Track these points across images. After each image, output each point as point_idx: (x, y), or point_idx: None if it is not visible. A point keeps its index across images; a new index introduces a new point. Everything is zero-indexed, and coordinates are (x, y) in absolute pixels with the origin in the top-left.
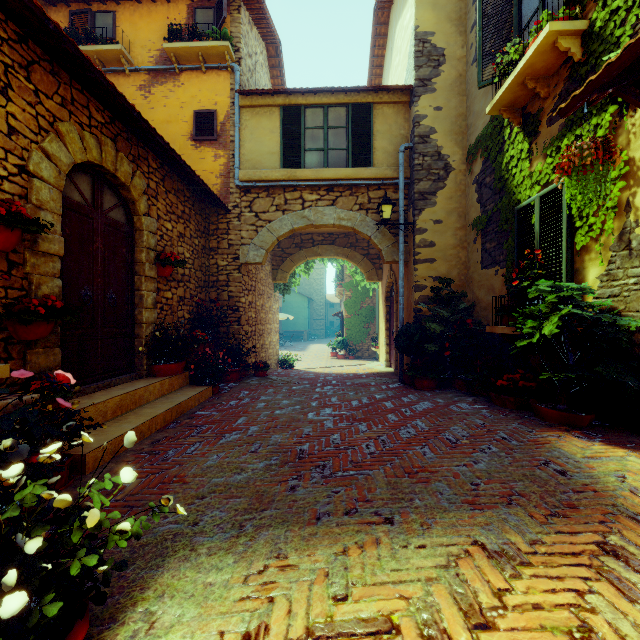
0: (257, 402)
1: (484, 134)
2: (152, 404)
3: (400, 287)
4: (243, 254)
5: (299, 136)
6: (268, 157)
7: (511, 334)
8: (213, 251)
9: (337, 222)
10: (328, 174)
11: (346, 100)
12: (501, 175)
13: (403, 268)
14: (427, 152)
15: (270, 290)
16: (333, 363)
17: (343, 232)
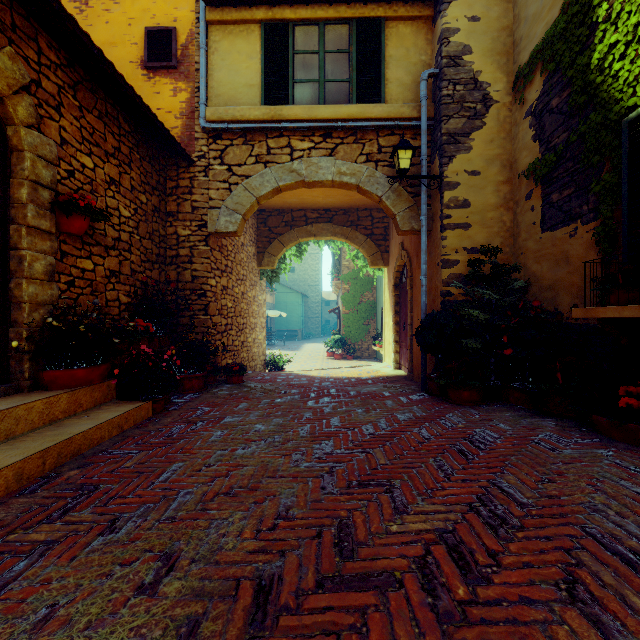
0: (213, 429)
1: (549, 36)
2: (16, 441)
3: (422, 263)
4: (212, 220)
5: (286, 63)
6: (245, 91)
7: (617, 320)
8: (171, 216)
9: (337, 178)
10: (325, 112)
11: (349, 13)
12: (587, 82)
13: (426, 237)
14: (459, 79)
15: (254, 277)
16: (330, 364)
17: (342, 208)
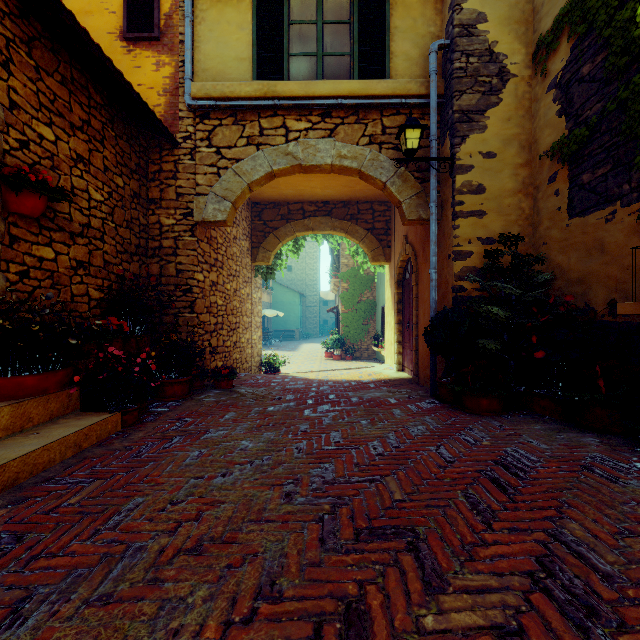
0: (190, 447)
1: None
2: None
3: (431, 255)
4: (198, 208)
5: (281, 34)
6: (235, 65)
7: None
8: (154, 204)
9: (336, 161)
10: (323, 89)
11: None
12: (630, 39)
13: (436, 226)
14: (473, 50)
15: (248, 273)
16: (328, 365)
17: (341, 200)
